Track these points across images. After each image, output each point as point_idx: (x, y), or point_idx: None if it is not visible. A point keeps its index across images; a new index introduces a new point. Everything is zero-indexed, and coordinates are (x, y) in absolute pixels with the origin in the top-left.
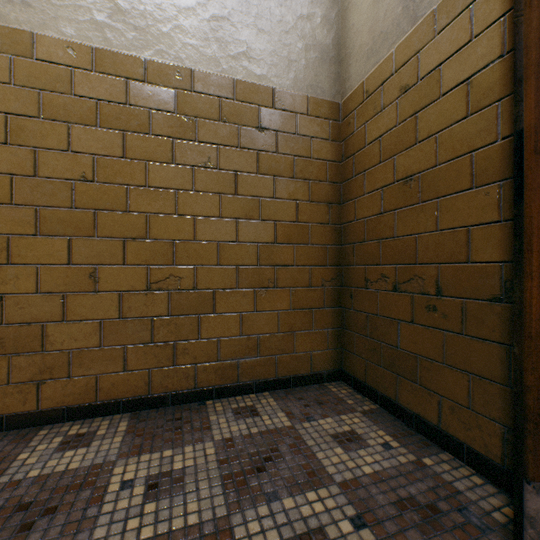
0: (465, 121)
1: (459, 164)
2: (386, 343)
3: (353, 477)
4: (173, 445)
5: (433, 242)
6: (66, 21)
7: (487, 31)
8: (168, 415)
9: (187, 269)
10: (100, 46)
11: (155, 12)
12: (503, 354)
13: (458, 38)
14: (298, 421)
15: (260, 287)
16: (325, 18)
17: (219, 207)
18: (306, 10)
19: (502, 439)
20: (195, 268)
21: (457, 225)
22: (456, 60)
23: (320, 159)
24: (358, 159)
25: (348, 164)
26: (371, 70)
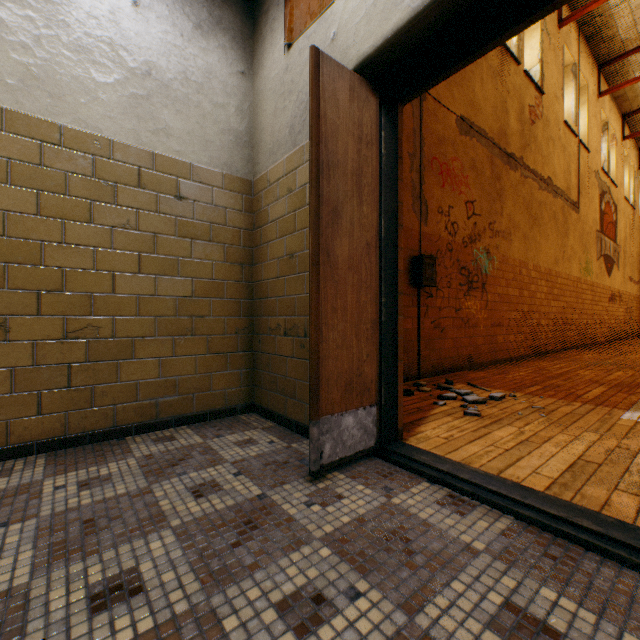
0: None
1: None
2: (281, 375)
3: (242, 458)
4: (97, 465)
5: (303, 301)
6: None
7: None
8: (88, 450)
9: (106, 320)
10: (12, 108)
11: (73, 83)
12: None
13: None
14: (210, 439)
15: (179, 335)
16: (239, 109)
17: (139, 265)
18: (222, 100)
19: None
20: (114, 319)
21: None
22: None
23: (234, 226)
24: (264, 232)
25: (258, 234)
26: (272, 166)
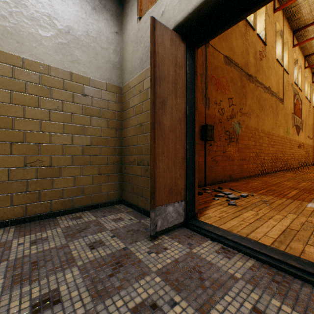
0: None
1: None
2: (136, 185)
3: (115, 228)
4: (41, 231)
5: (147, 148)
6: None
7: None
8: (37, 224)
9: (47, 157)
10: None
11: (29, 36)
12: None
13: None
14: (99, 218)
15: (84, 165)
16: (115, 50)
17: (63, 129)
18: (106, 46)
19: None
20: (51, 156)
21: None
22: None
23: (112, 110)
24: (127, 113)
25: (124, 114)
26: (131, 79)
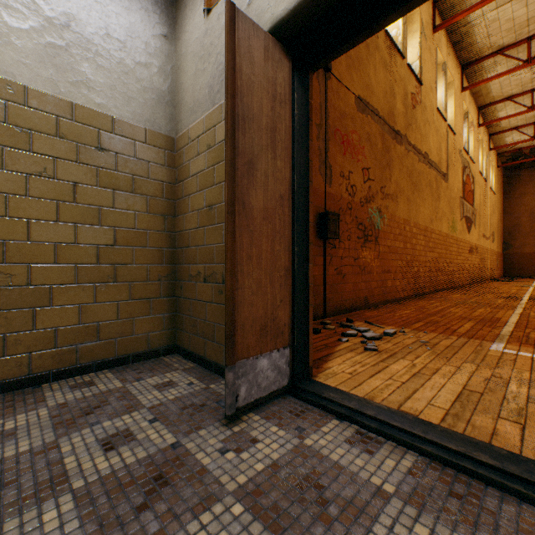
0: None
1: None
2: (201, 319)
3: (160, 402)
4: (4, 417)
5: (221, 250)
6: None
7: None
8: None
9: (21, 267)
10: None
11: None
12: None
13: None
14: (130, 383)
15: (100, 282)
16: (162, 69)
17: (57, 213)
18: (145, 59)
19: None
20: (29, 266)
21: None
22: None
23: (157, 179)
24: (186, 185)
25: (180, 187)
26: (193, 124)
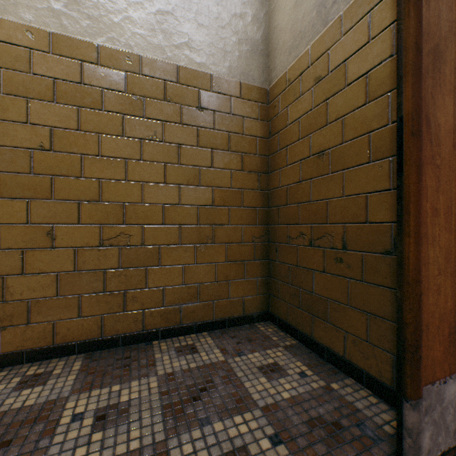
0: (364, 107)
1: (360, 143)
2: (304, 289)
3: (273, 401)
4: (121, 380)
5: (340, 206)
6: (25, 7)
7: (381, 35)
8: (118, 354)
9: (136, 228)
10: (57, 31)
11: (107, 4)
12: (393, 297)
13: (359, 39)
14: (230, 356)
15: (200, 243)
16: (255, 18)
17: (164, 175)
18: (239, 10)
19: (392, 365)
20: (143, 227)
21: (358, 192)
22: (357, 57)
23: (251, 135)
24: (282, 136)
25: (274, 140)
26: (292, 62)
